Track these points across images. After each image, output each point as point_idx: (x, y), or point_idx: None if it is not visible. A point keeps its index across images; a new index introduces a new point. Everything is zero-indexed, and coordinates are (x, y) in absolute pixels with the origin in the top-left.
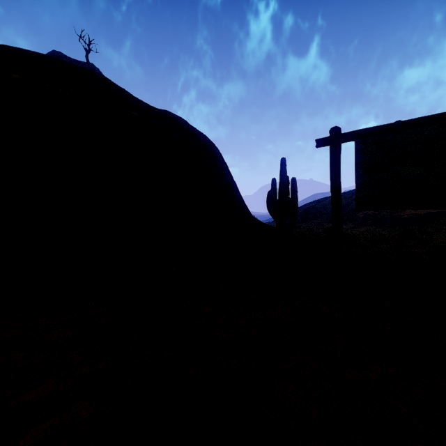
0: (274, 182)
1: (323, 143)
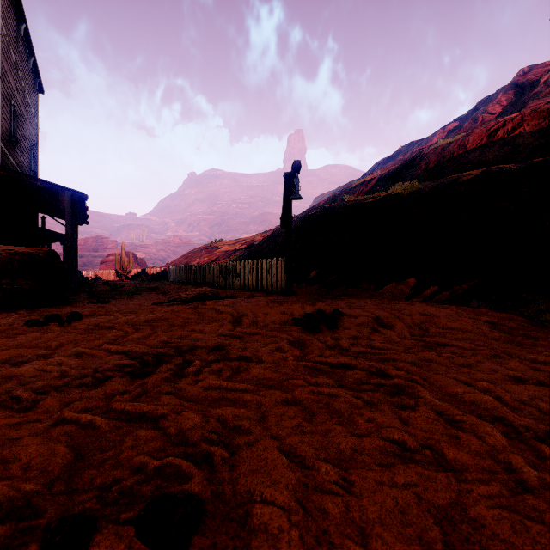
0: None
1: None
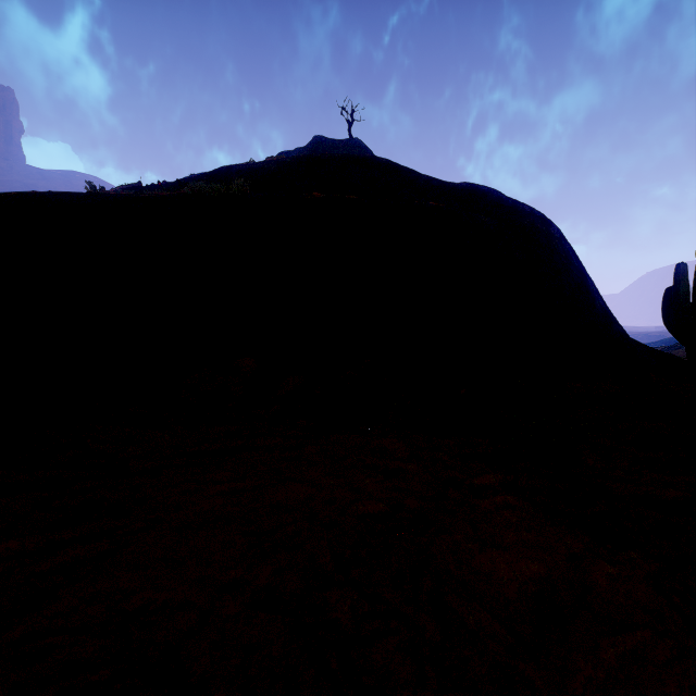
0: (683, 270)
1: None
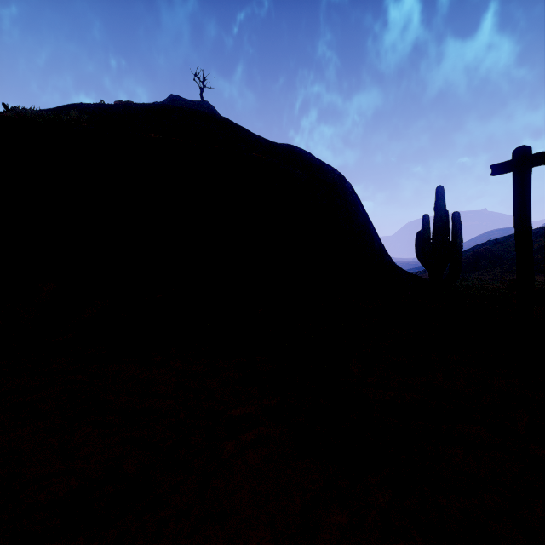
0: (427, 219)
1: (503, 170)
